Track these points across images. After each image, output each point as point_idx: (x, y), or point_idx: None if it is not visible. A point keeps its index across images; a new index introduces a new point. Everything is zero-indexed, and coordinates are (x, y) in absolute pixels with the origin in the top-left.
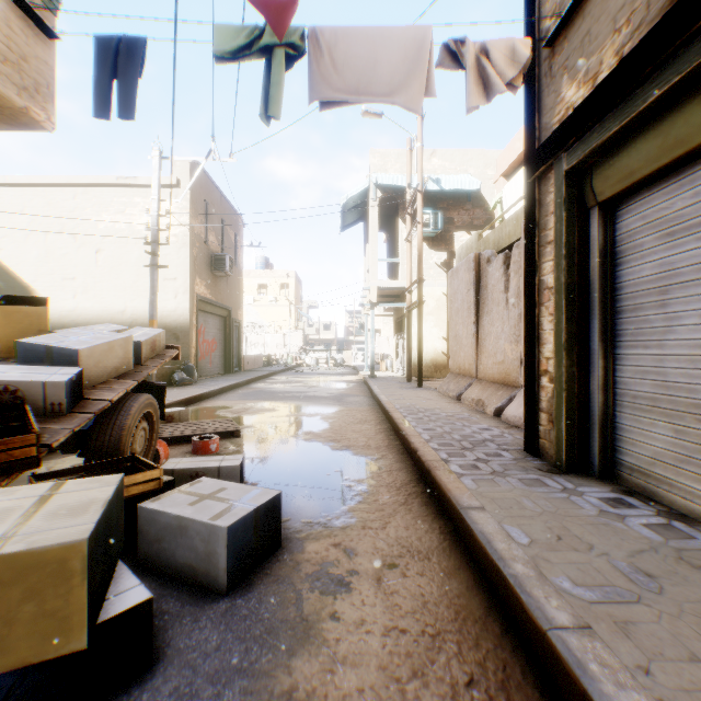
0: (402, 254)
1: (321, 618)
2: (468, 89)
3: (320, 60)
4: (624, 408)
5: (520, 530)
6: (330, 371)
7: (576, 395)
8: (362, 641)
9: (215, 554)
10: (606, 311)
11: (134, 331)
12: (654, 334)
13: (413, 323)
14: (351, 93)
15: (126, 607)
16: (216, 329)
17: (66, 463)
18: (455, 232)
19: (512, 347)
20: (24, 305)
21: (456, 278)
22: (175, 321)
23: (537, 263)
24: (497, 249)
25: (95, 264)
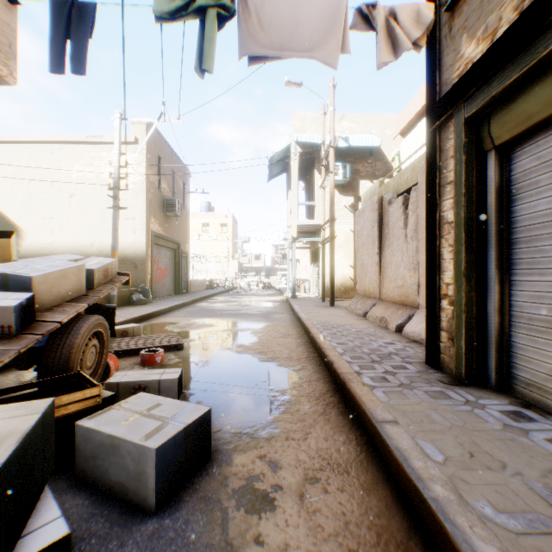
0: (317, 198)
1: (245, 541)
2: (378, 47)
3: (248, 20)
4: (520, 328)
5: (433, 446)
6: (259, 293)
7: (474, 317)
8: None
9: (144, 474)
10: (502, 242)
11: (89, 260)
12: (550, 263)
13: (326, 254)
14: (275, 49)
15: (39, 547)
16: (168, 259)
17: (31, 374)
18: (360, 181)
19: (410, 274)
20: None
21: (362, 217)
22: (134, 252)
23: (437, 201)
24: (397, 193)
25: (69, 206)
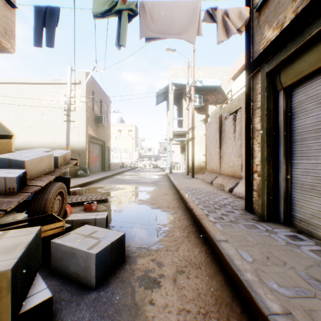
0: (184, 116)
1: (144, 303)
2: (218, 32)
3: (145, 17)
4: (296, 189)
5: (247, 253)
6: (151, 170)
7: (271, 183)
8: (166, 317)
9: (89, 268)
10: (287, 141)
11: (55, 151)
12: (312, 153)
13: (189, 148)
14: (160, 33)
15: (37, 303)
16: (98, 150)
17: (22, 216)
18: (209, 105)
19: (237, 159)
20: (0, 138)
21: (210, 126)
22: (79, 147)
23: (251, 118)
24: (229, 112)
25: (41, 120)
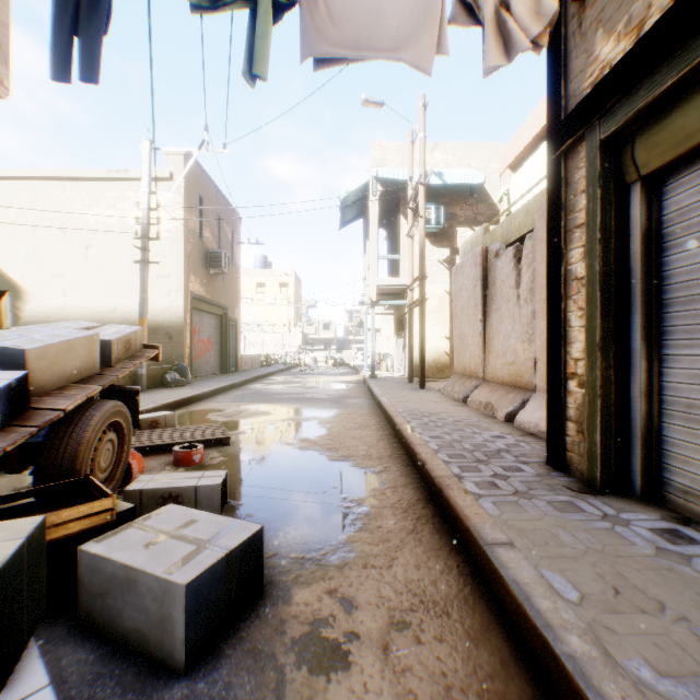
0: (403, 251)
1: None
2: (486, 46)
3: (313, 10)
4: (674, 418)
5: (564, 578)
6: (329, 371)
7: (612, 403)
8: None
9: (170, 619)
10: (649, 304)
11: (106, 328)
12: None
13: (414, 322)
14: (350, 48)
15: None
16: (212, 328)
17: (29, 477)
18: (457, 228)
19: (524, 347)
20: None
21: (461, 274)
22: (168, 320)
23: (562, 250)
24: (506, 242)
25: (86, 261)
